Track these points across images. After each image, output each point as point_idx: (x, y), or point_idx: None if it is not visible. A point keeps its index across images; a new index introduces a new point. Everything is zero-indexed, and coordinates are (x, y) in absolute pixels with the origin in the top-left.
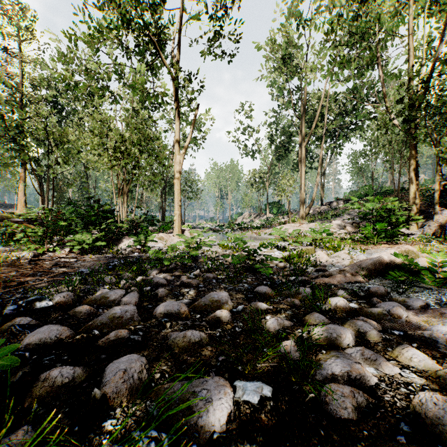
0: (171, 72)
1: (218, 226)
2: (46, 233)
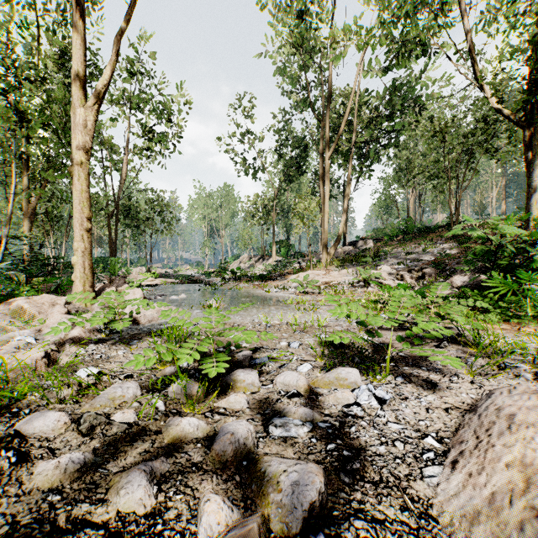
0: None
1: (205, 273)
2: None
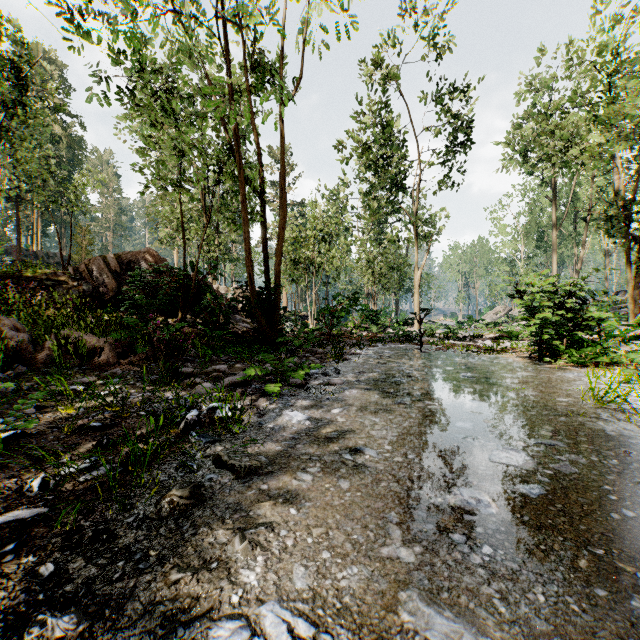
0: (413, 222)
1: (458, 323)
2: (358, 325)
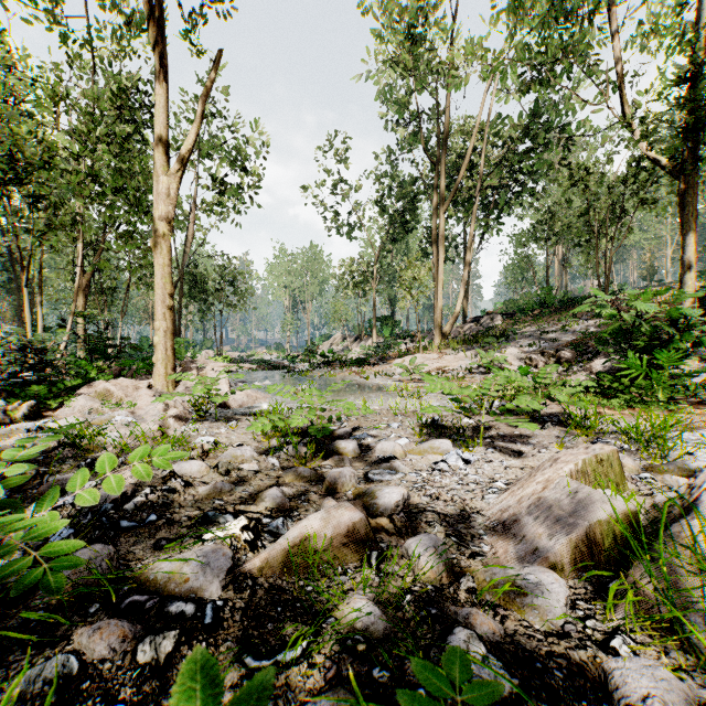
0: None
1: (287, 358)
2: None
